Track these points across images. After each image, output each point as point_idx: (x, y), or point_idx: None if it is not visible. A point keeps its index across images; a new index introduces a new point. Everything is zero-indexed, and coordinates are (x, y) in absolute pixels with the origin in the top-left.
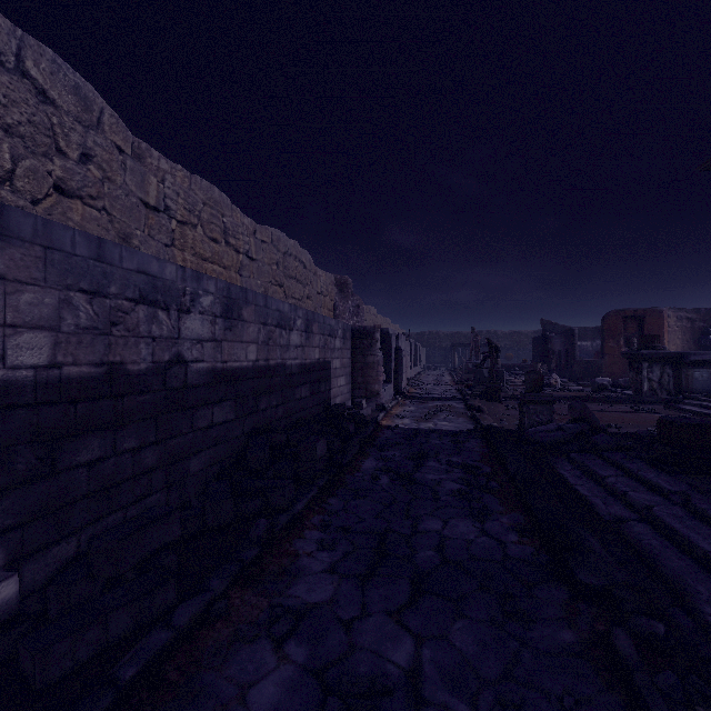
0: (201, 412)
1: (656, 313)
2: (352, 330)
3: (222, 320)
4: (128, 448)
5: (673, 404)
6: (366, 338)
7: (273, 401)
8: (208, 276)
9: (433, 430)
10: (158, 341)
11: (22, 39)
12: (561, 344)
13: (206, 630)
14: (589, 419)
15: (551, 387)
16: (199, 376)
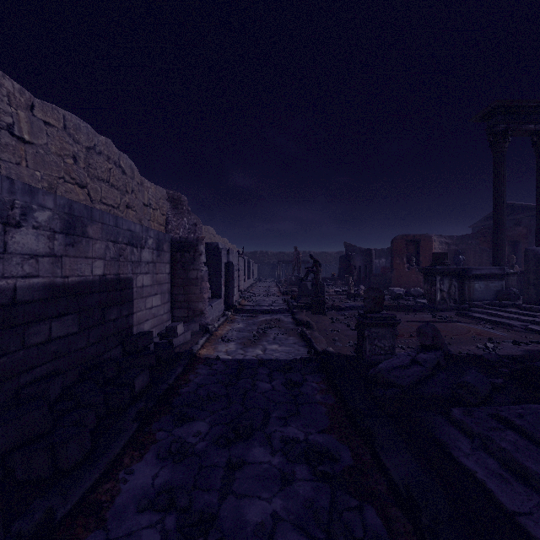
0: None
1: (427, 238)
2: (172, 241)
3: None
4: None
5: (464, 312)
6: (188, 250)
7: None
8: None
9: (262, 360)
10: None
11: None
12: (361, 261)
13: None
14: (441, 345)
15: (360, 296)
16: None
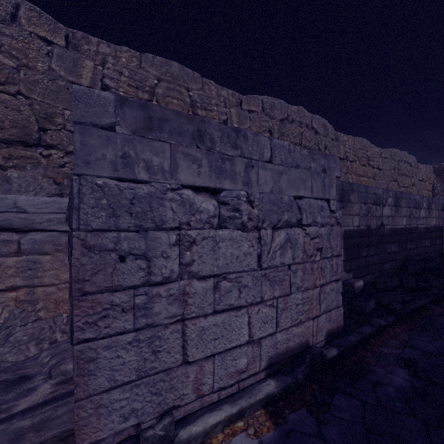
0: (388, 246)
1: None
2: None
3: (394, 207)
4: (371, 254)
5: None
6: None
7: (412, 246)
8: (389, 190)
9: None
10: (377, 217)
11: (312, 117)
12: None
13: (426, 310)
14: None
15: None
16: (387, 231)
